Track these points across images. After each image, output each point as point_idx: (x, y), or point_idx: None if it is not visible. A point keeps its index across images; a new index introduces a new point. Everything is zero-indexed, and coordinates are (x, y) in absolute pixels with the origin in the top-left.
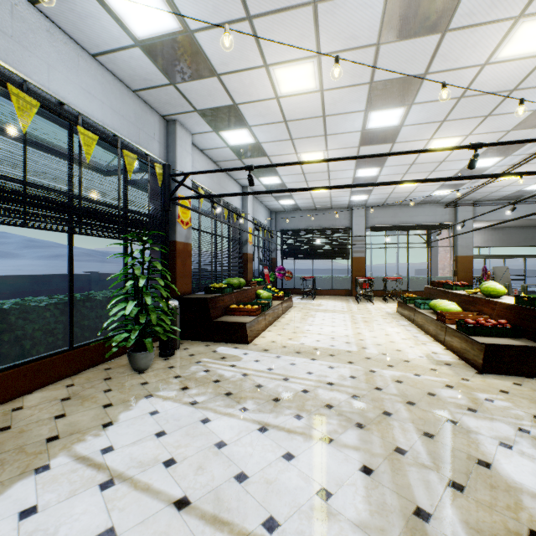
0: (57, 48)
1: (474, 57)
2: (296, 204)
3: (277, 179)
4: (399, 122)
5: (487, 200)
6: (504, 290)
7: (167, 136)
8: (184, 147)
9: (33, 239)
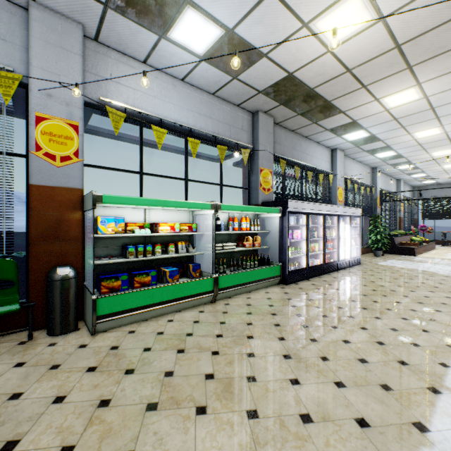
0: (354, 166)
1: None
2: (436, 182)
3: (423, 174)
4: None
5: None
6: None
7: (372, 174)
8: (378, 176)
9: None
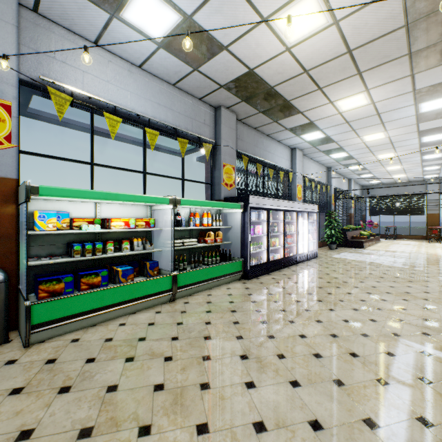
0: (312, 165)
1: None
2: (381, 182)
3: (370, 175)
4: (441, 156)
5: None
6: None
7: (327, 173)
8: (333, 175)
9: None
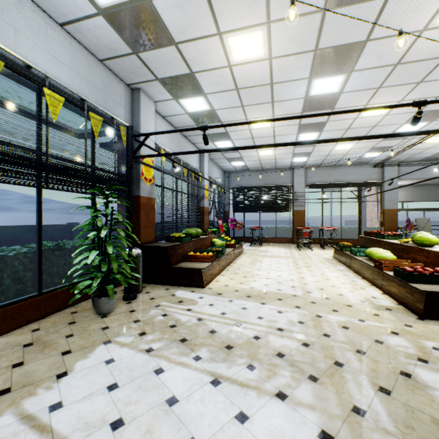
0: (24, 15)
1: (414, 22)
2: (245, 165)
3: (230, 143)
4: (339, 89)
5: (409, 161)
6: (436, 239)
7: (132, 103)
8: (148, 113)
9: (30, 196)
